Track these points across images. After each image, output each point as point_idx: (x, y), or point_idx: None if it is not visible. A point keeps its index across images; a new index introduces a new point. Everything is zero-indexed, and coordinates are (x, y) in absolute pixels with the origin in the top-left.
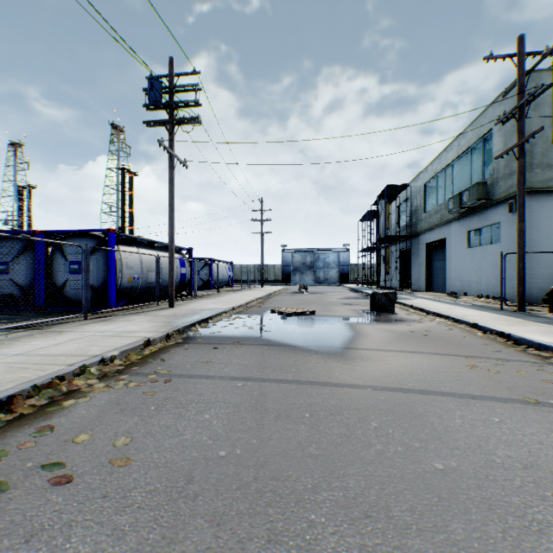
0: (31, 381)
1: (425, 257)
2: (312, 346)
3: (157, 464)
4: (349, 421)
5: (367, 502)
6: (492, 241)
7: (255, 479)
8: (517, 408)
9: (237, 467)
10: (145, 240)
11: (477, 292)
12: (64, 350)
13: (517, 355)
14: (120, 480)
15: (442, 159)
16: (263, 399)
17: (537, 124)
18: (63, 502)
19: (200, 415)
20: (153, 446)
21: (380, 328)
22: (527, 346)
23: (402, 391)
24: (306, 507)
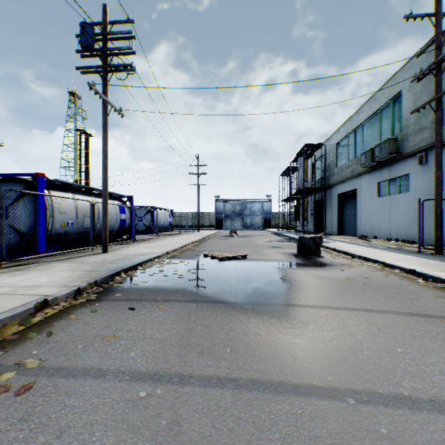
0: None
1: (337, 206)
2: (248, 303)
3: None
4: None
5: None
6: (400, 191)
7: None
8: None
9: None
10: (83, 187)
11: (386, 236)
12: None
13: None
14: None
15: (354, 121)
16: None
17: None
18: None
19: None
20: None
21: (315, 275)
22: None
23: (405, 405)
24: None
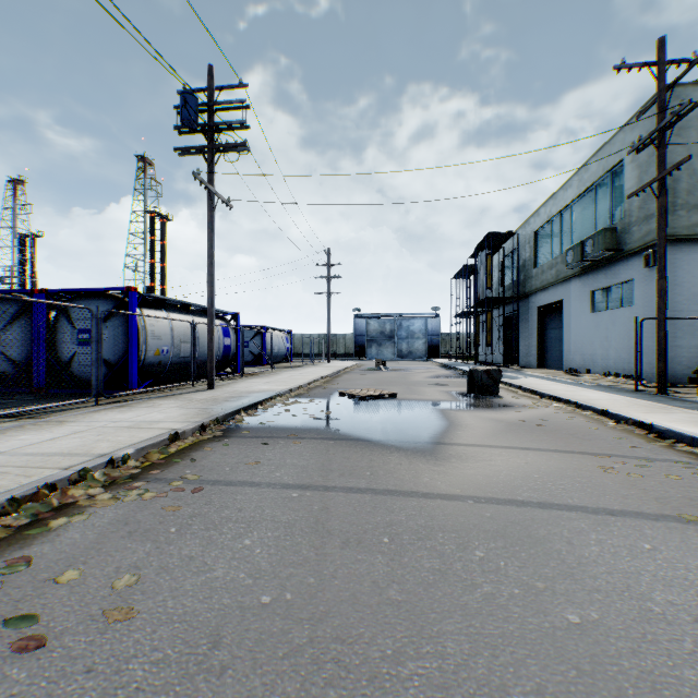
0: (8, 492)
1: (536, 325)
2: (392, 441)
3: (171, 617)
4: (444, 548)
5: (474, 679)
6: (622, 304)
7: (310, 640)
8: (673, 528)
9: (285, 622)
10: (177, 302)
11: (603, 369)
12: (61, 447)
13: (663, 453)
14: (115, 644)
15: (559, 199)
16: (326, 516)
17: (682, 154)
18: (26, 680)
19: (239, 540)
20: (168, 588)
21: (481, 416)
22: (675, 440)
23: (514, 504)
24: (384, 688)
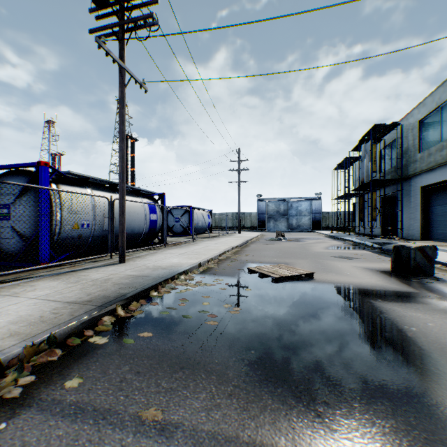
0: None
1: (420, 202)
2: None
3: None
4: None
5: None
6: None
7: None
8: None
9: None
10: (105, 182)
11: None
12: None
13: None
14: None
15: None
16: None
17: None
18: None
19: None
20: None
21: None
22: None
23: None
24: None
